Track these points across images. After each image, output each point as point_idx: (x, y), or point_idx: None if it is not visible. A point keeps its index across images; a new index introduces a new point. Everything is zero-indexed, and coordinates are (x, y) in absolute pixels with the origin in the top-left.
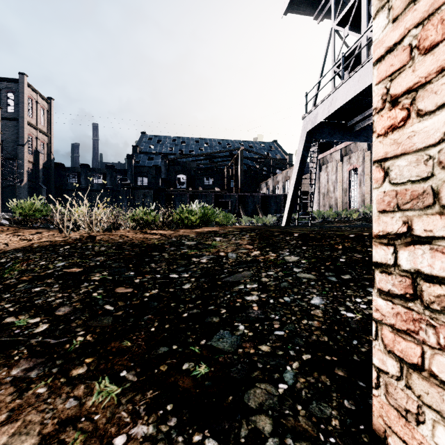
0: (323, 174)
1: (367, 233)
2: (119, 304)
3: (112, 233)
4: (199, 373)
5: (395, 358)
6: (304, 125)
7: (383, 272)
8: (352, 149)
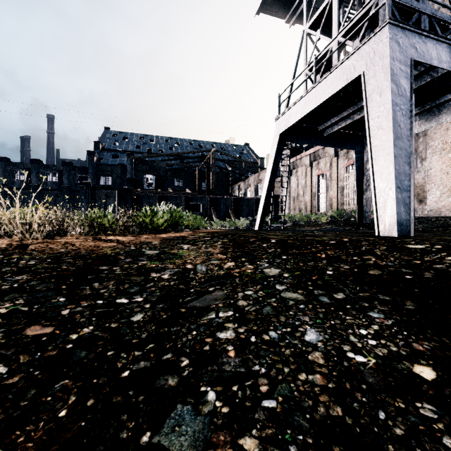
0: (293, 179)
1: (347, 239)
2: (21, 359)
3: (55, 241)
4: None
5: None
6: (277, 127)
7: None
8: (320, 155)
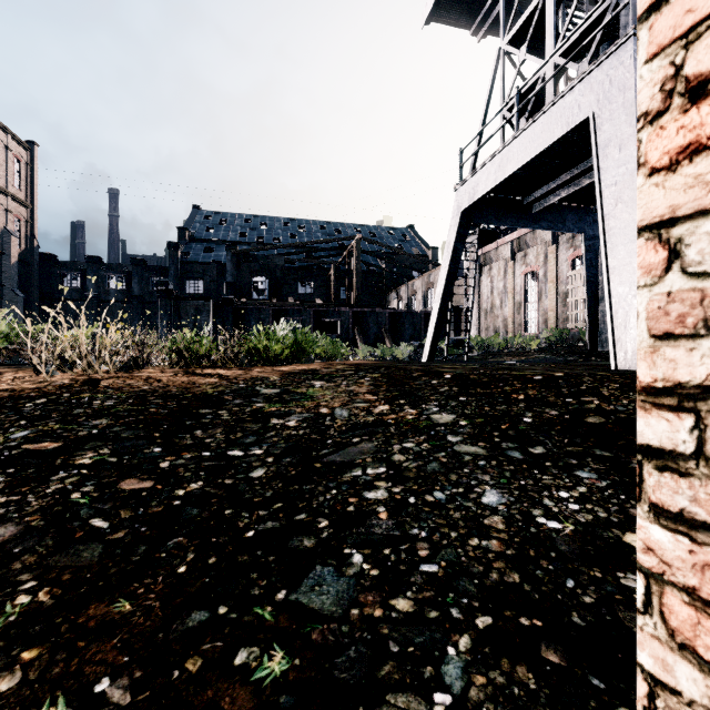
0: (485, 280)
1: (561, 374)
2: (122, 514)
3: (133, 375)
4: (268, 673)
5: (700, 665)
6: (458, 200)
7: (666, 468)
8: (528, 242)
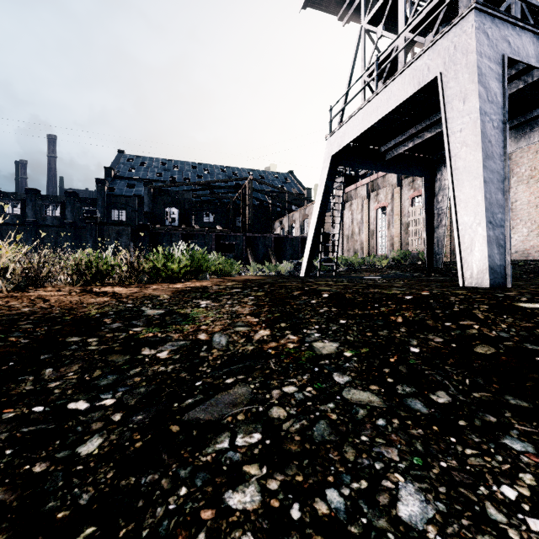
0: (347, 213)
1: (427, 293)
2: None
3: (23, 295)
4: None
5: None
6: (329, 147)
7: None
8: (379, 184)
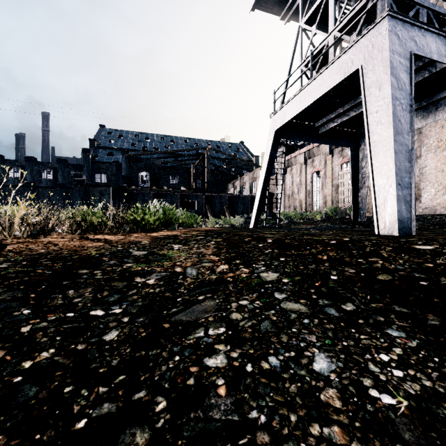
0: (288, 176)
1: (348, 239)
2: None
3: (37, 240)
4: None
5: None
6: (273, 123)
7: None
8: (315, 153)
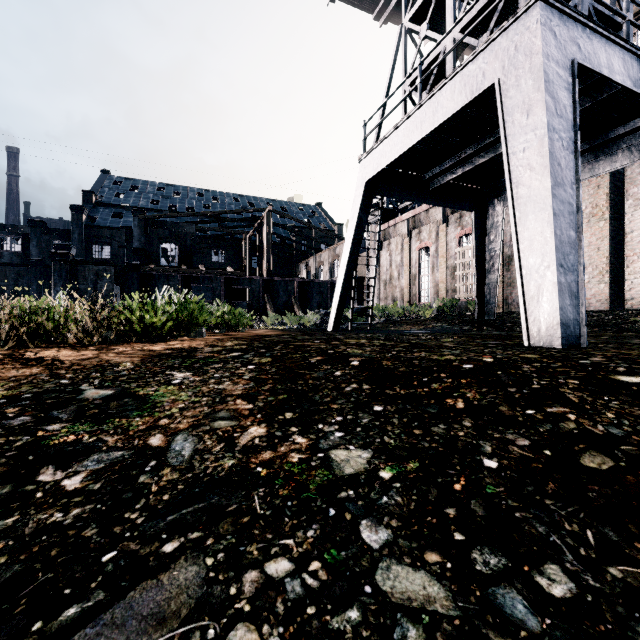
0: (385, 254)
1: (491, 359)
2: None
3: None
4: None
5: None
6: (362, 171)
7: None
8: (422, 220)
